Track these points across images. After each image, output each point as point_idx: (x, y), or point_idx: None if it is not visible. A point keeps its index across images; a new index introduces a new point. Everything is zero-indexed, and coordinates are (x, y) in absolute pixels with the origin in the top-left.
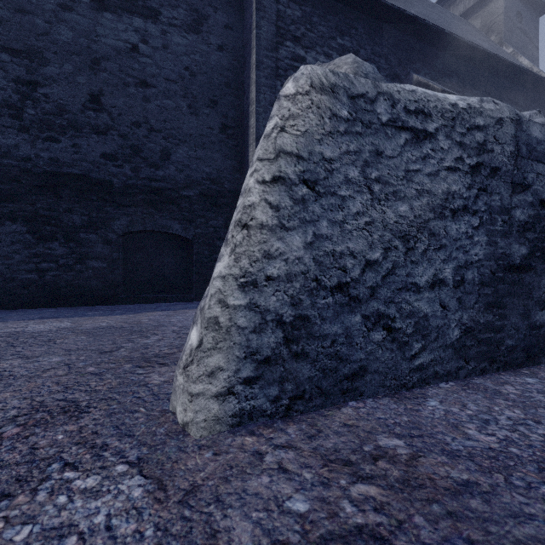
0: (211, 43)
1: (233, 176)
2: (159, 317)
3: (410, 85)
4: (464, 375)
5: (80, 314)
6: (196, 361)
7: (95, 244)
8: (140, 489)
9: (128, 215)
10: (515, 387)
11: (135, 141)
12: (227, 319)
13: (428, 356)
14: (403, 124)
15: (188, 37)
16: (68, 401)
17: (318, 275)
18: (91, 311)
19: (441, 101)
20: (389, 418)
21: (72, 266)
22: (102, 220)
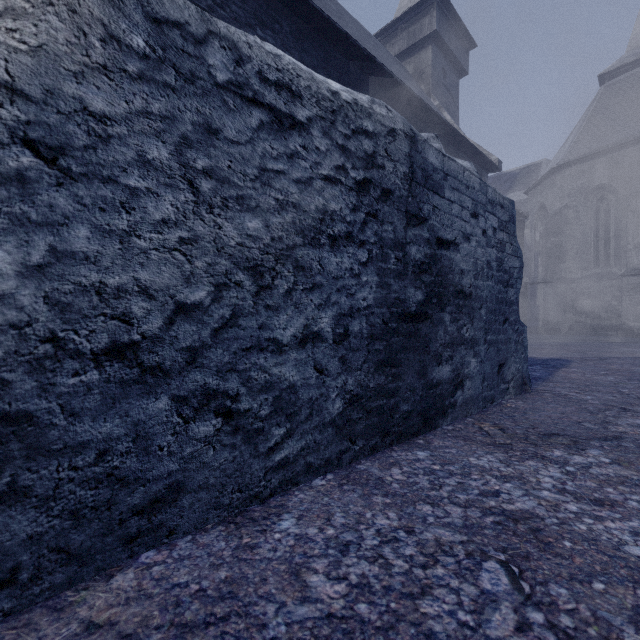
0: None
1: None
2: None
3: (273, 47)
4: (349, 460)
5: None
6: None
7: None
8: None
9: None
10: (403, 468)
11: None
12: None
13: (297, 444)
14: (255, 96)
15: None
16: None
17: (60, 330)
18: None
19: (317, 82)
20: (194, 581)
21: None
22: None
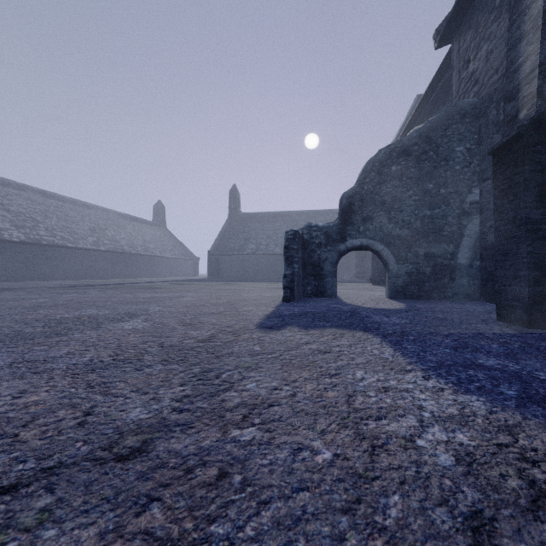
0: None
1: None
2: None
3: None
4: None
5: None
6: None
7: None
8: None
9: None
10: None
11: None
12: None
13: None
14: None
15: None
16: None
17: None
18: None
19: None
20: None
21: None
22: None
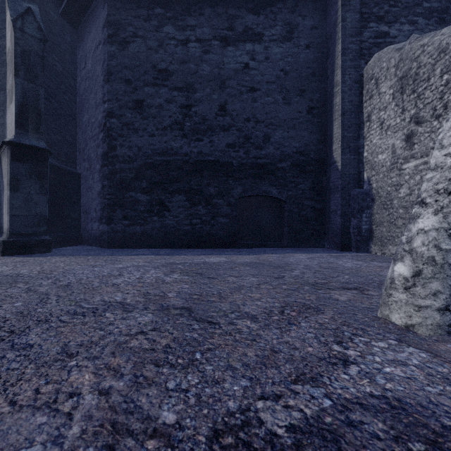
0: (300, 45)
1: (317, 147)
2: (277, 258)
3: None
4: None
5: (222, 253)
6: (419, 285)
7: (222, 206)
8: (423, 354)
9: (241, 185)
10: None
11: (247, 132)
12: (441, 258)
13: None
14: None
15: (283, 46)
16: (300, 303)
17: None
18: (225, 251)
19: None
20: None
21: (209, 222)
22: (226, 190)
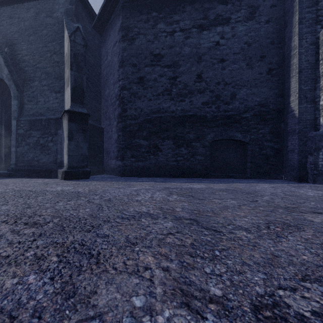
0: (261, 21)
1: (276, 100)
2: (245, 186)
3: None
4: None
5: (200, 182)
6: None
7: (199, 148)
8: None
9: (213, 132)
10: None
11: (217, 92)
12: None
13: None
14: None
15: (246, 24)
16: (280, 221)
17: None
18: (202, 180)
19: None
20: None
21: (189, 159)
22: (202, 136)
